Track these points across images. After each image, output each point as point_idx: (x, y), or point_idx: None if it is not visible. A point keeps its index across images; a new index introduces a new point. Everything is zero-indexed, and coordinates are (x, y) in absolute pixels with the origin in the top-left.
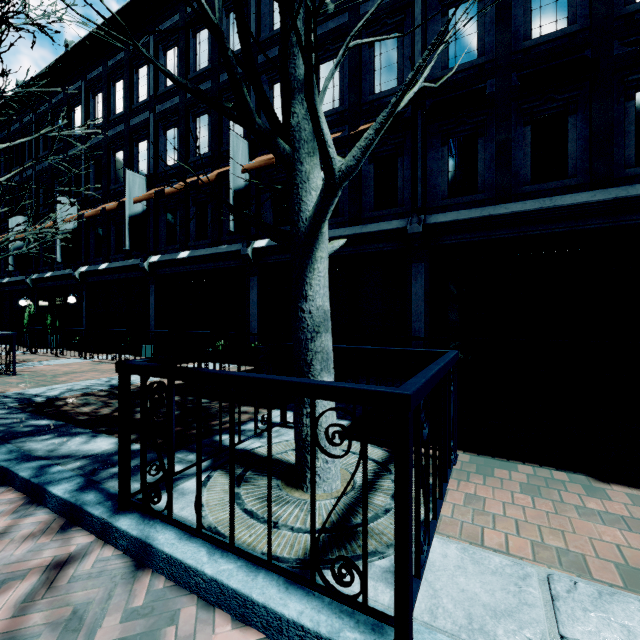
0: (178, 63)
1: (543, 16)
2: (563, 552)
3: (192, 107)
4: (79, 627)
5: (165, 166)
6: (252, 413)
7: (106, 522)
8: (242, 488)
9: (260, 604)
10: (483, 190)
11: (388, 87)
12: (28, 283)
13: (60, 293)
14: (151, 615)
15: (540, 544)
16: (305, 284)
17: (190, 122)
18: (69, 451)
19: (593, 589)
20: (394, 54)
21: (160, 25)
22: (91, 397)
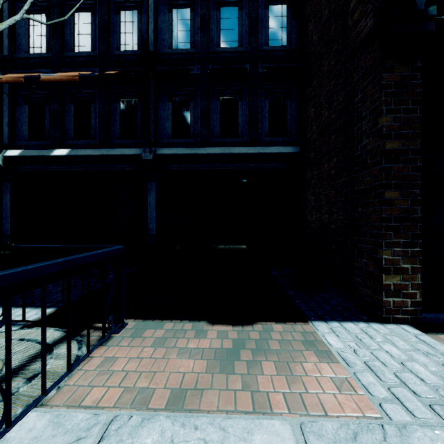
0: None
1: (226, 35)
2: (147, 390)
3: None
4: None
5: None
6: None
7: None
8: None
9: None
10: (193, 136)
11: (131, 48)
12: None
13: None
14: None
15: (134, 388)
16: None
17: None
18: None
19: (140, 418)
20: (135, 25)
21: None
22: None
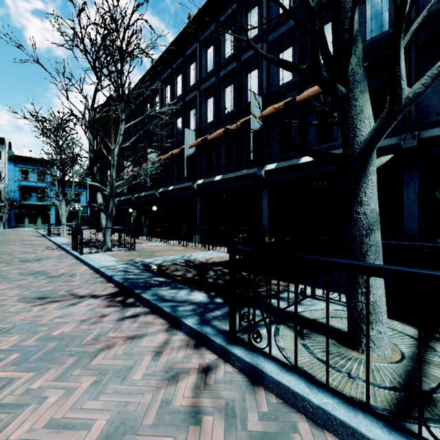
0: (214, 56)
1: None
2: None
3: (223, 82)
4: (234, 415)
5: (206, 123)
6: (283, 285)
7: (225, 348)
8: (306, 341)
9: (370, 439)
10: None
11: (379, 32)
12: (133, 199)
13: (148, 204)
14: (277, 420)
15: None
16: (360, 192)
17: (221, 92)
18: (182, 298)
19: None
20: (385, 4)
21: (203, 35)
22: (177, 266)
